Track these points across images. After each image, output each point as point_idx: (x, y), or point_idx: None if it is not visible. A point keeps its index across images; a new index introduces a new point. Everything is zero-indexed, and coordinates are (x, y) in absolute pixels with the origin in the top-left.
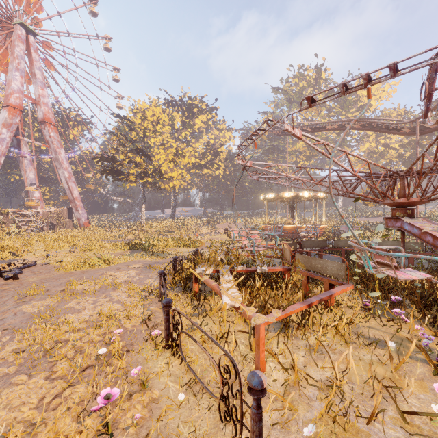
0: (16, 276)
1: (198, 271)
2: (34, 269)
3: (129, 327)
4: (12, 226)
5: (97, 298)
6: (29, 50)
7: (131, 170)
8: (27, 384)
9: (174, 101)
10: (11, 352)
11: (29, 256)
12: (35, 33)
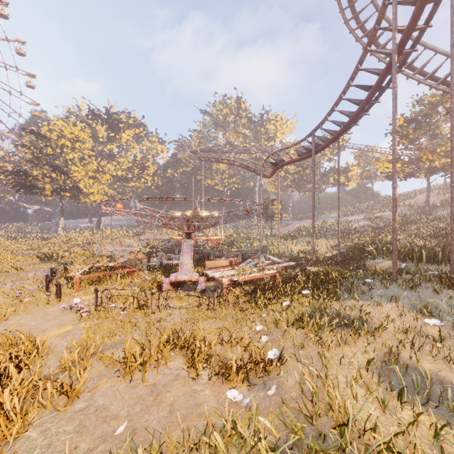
0: None
1: (72, 267)
2: None
3: (31, 289)
4: None
5: (14, 283)
6: None
7: (47, 186)
8: None
9: (98, 115)
10: None
11: None
12: None
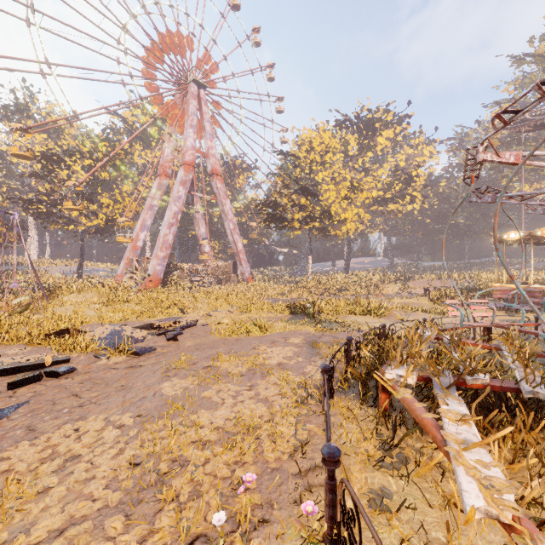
0: (176, 337)
1: (388, 375)
2: (194, 330)
3: (270, 460)
4: (187, 280)
5: (241, 387)
6: (200, 104)
7: (295, 215)
8: (117, 543)
9: (348, 120)
10: (129, 459)
11: (194, 314)
12: (205, 85)
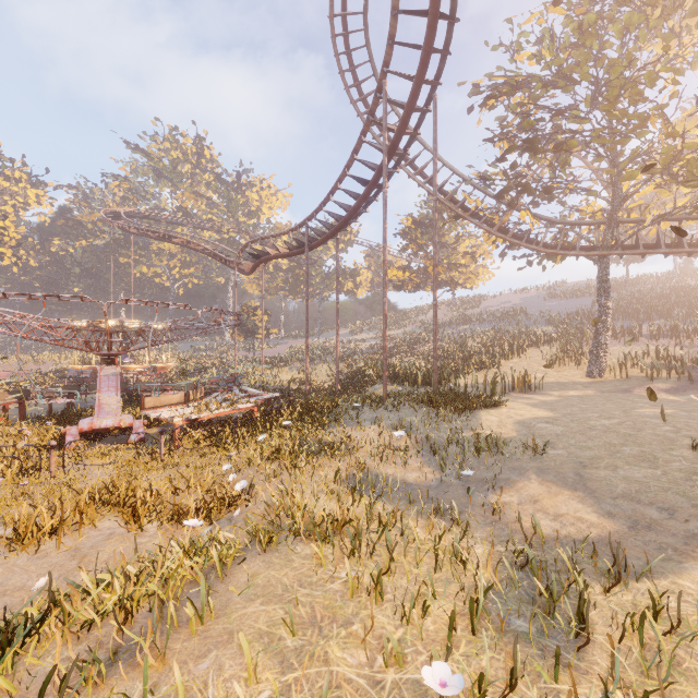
0: None
1: None
2: None
3: None
4: None
5: None
6: None
7: None
8: None
9: None
10: None
11: None
12: None
